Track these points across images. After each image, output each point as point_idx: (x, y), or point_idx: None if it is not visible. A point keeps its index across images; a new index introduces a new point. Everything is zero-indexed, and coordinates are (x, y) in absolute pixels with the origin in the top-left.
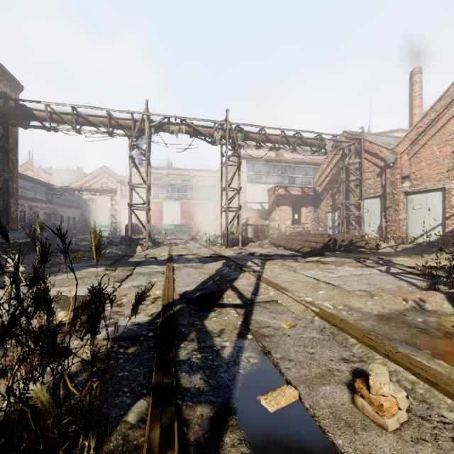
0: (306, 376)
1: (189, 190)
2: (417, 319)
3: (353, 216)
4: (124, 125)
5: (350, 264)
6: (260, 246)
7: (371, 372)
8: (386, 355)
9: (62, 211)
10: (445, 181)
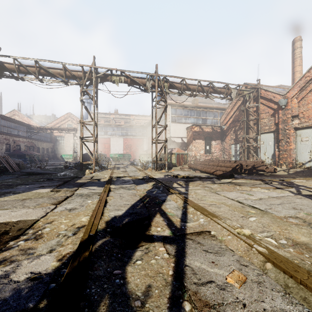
0: None
1: (129, 129)
2: None
3: (252, 147)
4: (76, 76)
5: (261, 185)
6: (181, 169)
7: None
8: None
9: (38, 144)
10: None
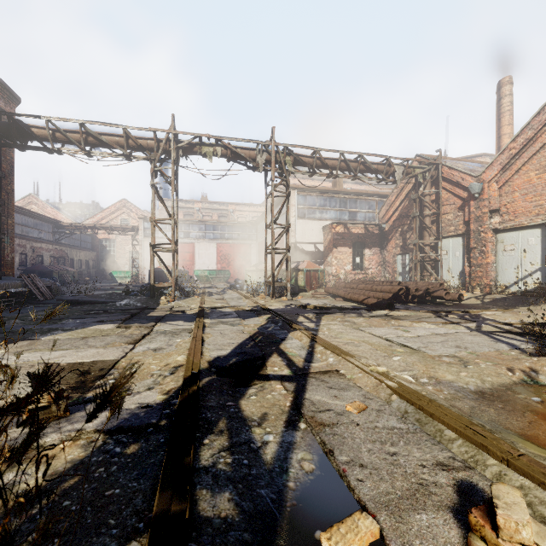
0: (388, 494)
1: (226, 228)
2: (532, 398)
3: (429, 260)
4: (145, 147)
5: (429, 319)
6: (314, 296)
7: (498, 501)
8: (505, 459)
9: (72, 253)
10: (545, 216)
